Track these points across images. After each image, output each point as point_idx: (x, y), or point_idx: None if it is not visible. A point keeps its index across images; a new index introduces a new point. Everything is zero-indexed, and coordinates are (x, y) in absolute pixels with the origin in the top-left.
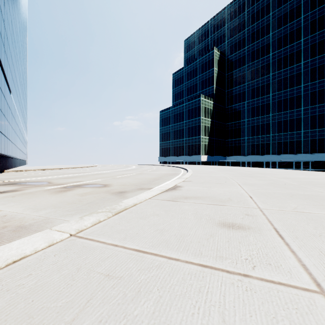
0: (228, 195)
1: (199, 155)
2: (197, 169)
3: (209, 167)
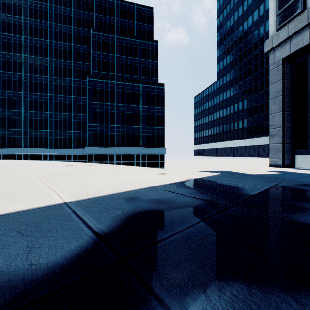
0: None
1: None
2: None
3: None
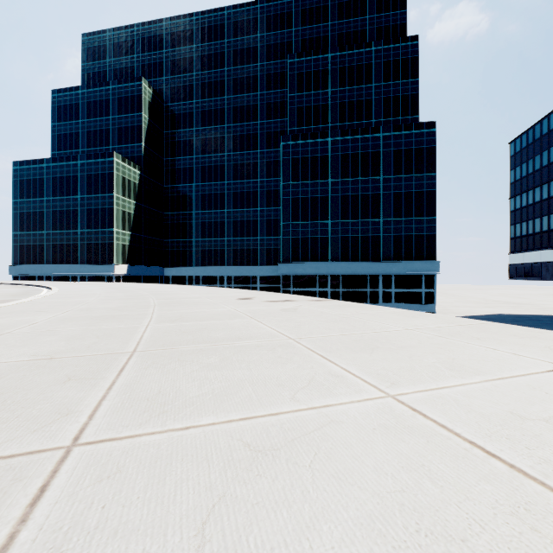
0: (5, 324)
1: (111, 264)
2: (75, 290)
3: (113, 286)
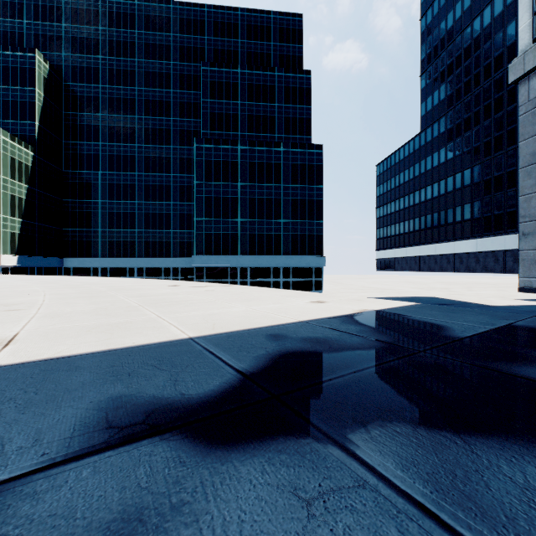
0: (24, 301)
1: None
2: None
3: (20, 278)
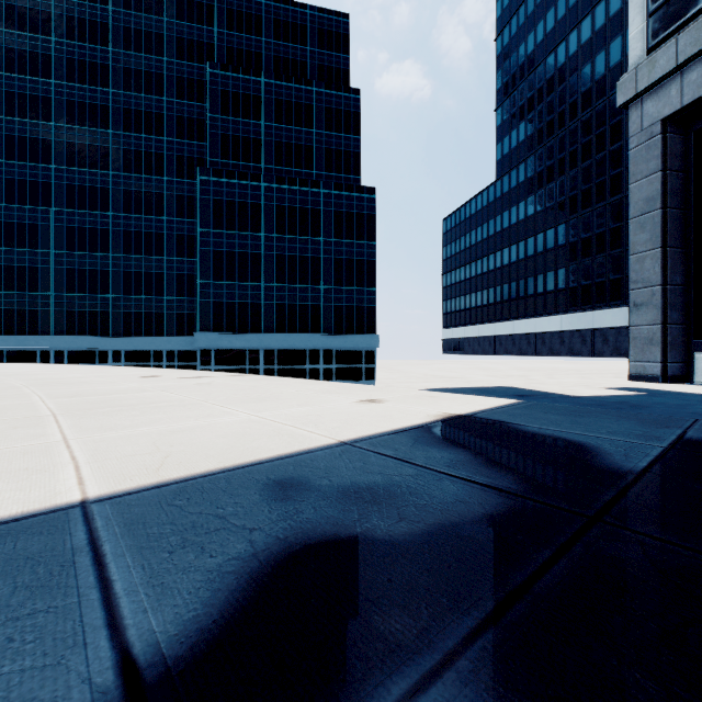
0: None
1: None
2: None
3: None
